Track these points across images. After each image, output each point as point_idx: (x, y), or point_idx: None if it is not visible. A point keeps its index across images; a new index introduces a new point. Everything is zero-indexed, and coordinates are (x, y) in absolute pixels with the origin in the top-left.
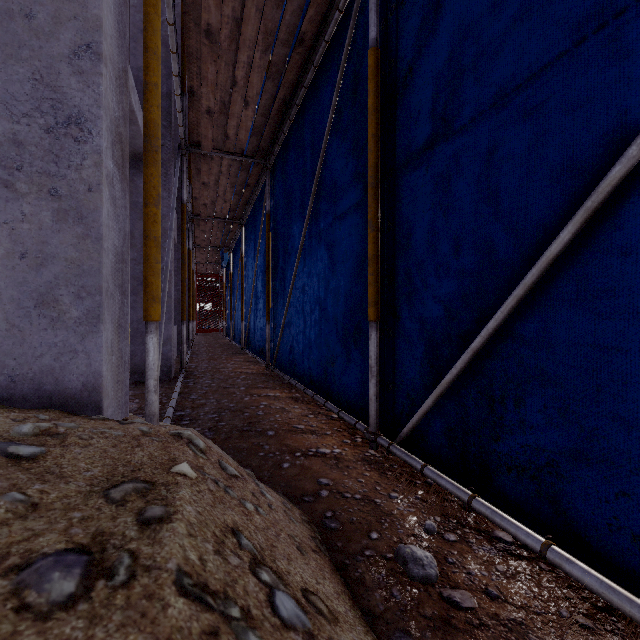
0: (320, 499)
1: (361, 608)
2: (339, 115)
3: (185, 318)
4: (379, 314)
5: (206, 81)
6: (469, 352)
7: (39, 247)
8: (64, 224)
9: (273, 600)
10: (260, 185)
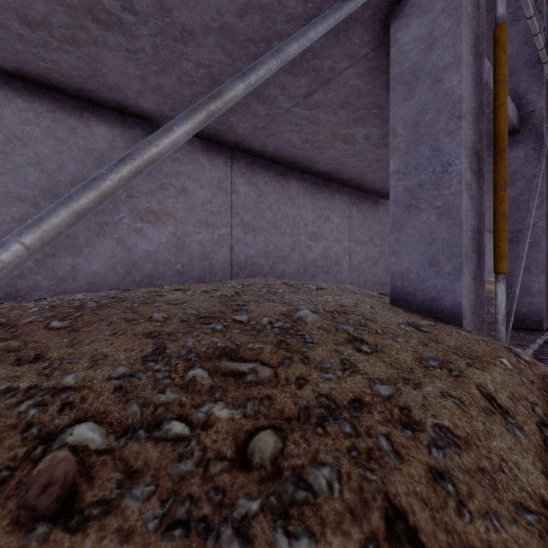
0: None
1: None
2: None
3: None
4: None
5: None
6: None
7: (430, 235)
8: (441, 220)
9: (547, 441)
10: None
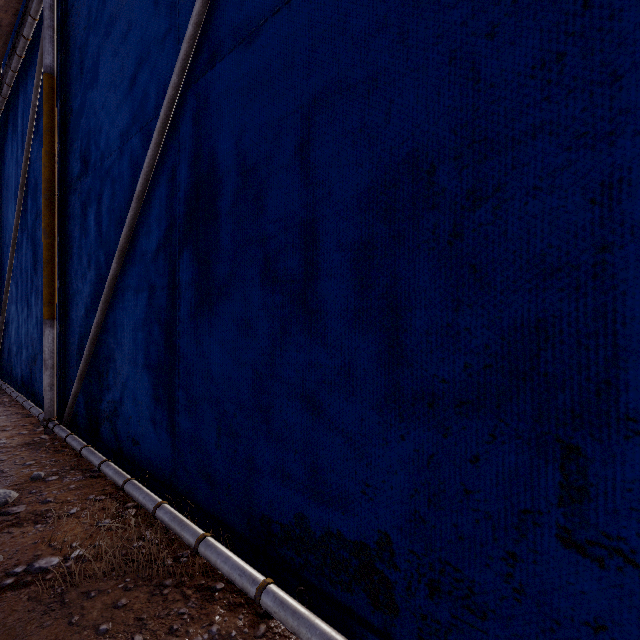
0: None
1: None
2: (39, 117)
3: None
4: (55, 313)
5: None
6: (89, 341)
7: None
8: None
9: None
10: None
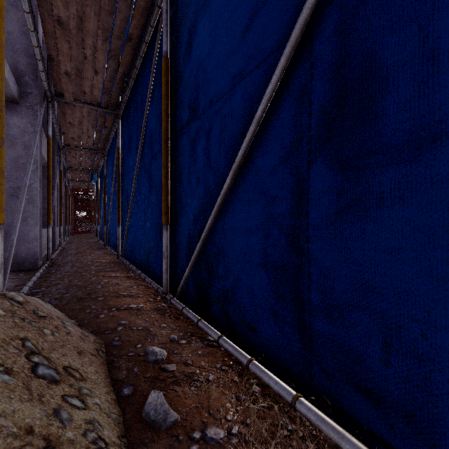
0: (115, 332)
1: (111, 378)
2: (154, 92)
3: (51, 222)
4: (169, 220)
5: (62, 53)
6: (200, 241)
7: None
8: None
9: (35, 367)
10: (114, 128)
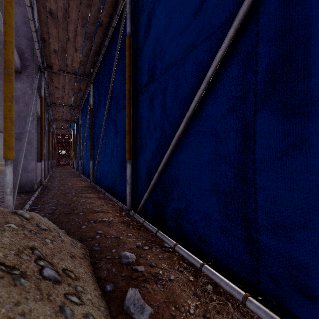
0: (95, 239)
1: (96, 277)
2: (118, 63)
3: (43, 158)
4: (131, 156)
5: (52, 36)
6: (157, 172)
7: None
8: None
9: (42, 270)
10: (87, 90)
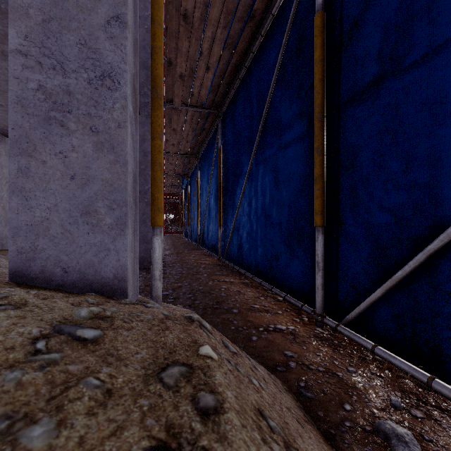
0: (290, 369)
1: None
2: (283, 70)
3: None
4: (324, 221)
5: (181, 53)
6: (425, 253)
7: (83, 171)
8: (101, 153)
9: None
10: (213, 129)
